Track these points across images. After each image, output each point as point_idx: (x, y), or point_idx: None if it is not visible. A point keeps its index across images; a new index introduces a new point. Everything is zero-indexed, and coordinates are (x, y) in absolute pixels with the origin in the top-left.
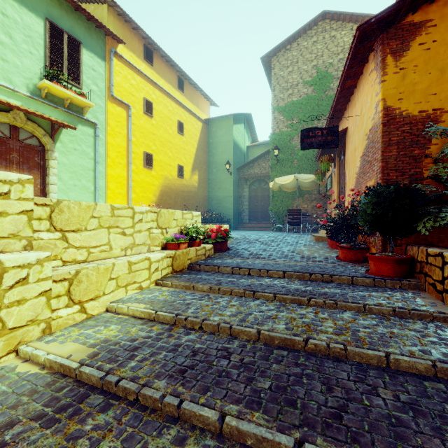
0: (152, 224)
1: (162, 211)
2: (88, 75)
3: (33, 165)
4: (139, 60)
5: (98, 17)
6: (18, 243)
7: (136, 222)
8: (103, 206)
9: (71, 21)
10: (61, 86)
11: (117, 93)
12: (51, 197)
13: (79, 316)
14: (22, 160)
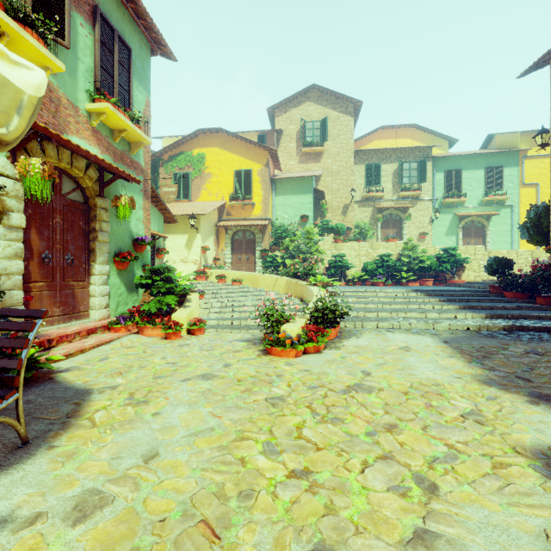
0: (527, 256)
1: (534, 251)
2: (507, 181)
3: (479, 235)
4: (547, 147)
5: (514, 140)
6: (481, 260)
7: (518, 255)
8: (504, 251)
9: (497, 159)
10: (492, 196)
11: (527, 180)
12: (487, 248)
13: (495, 278)
14: (475, 234)
